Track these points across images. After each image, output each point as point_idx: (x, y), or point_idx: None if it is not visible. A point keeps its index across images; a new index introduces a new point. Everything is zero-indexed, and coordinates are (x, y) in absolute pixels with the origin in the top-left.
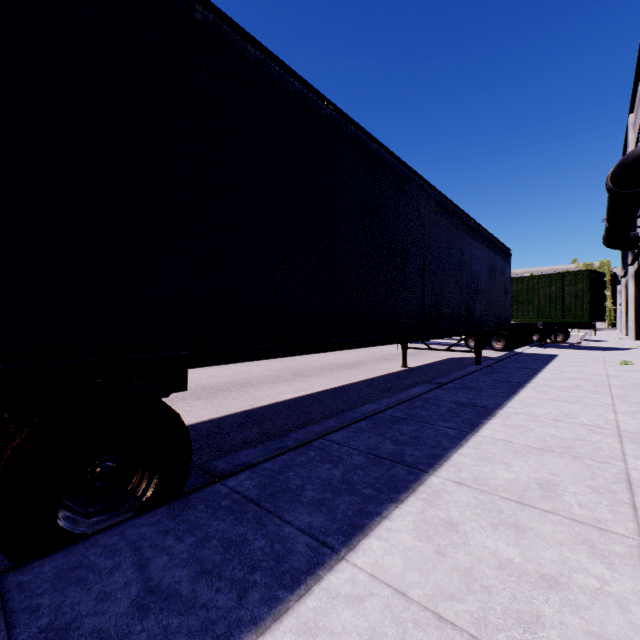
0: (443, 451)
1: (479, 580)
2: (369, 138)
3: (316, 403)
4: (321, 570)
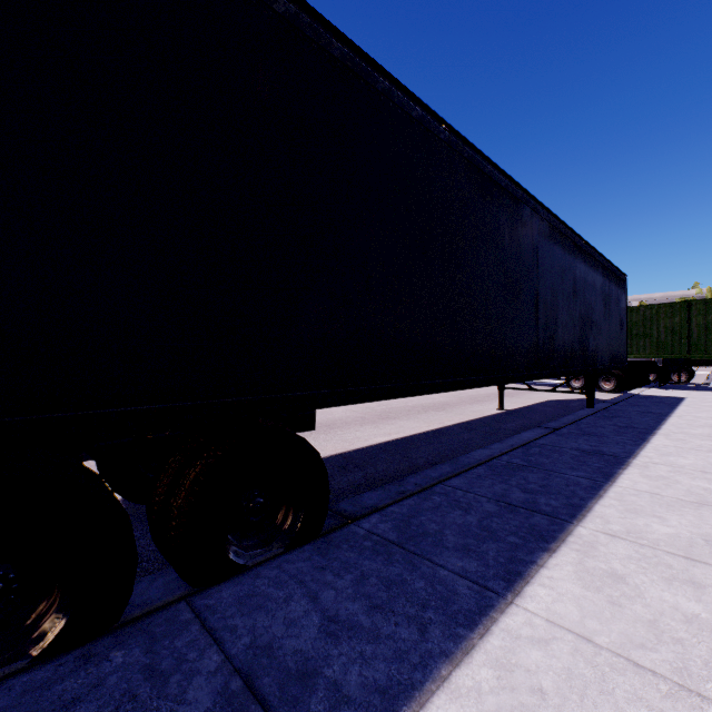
0: (582, 501)
1: (667, 632)
2: (483, 160)
3: (414, 447)
4: (493, 612)
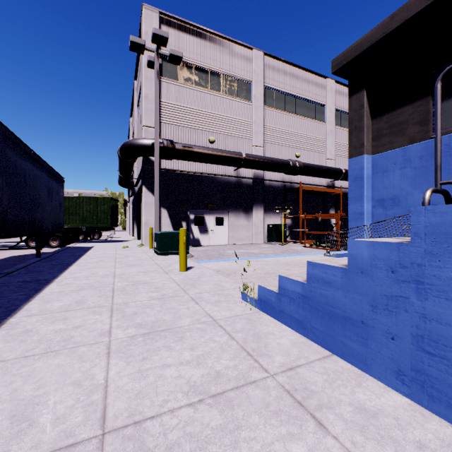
0: (17, 306)
1: (46, 339)
2: None
3: None
4: None
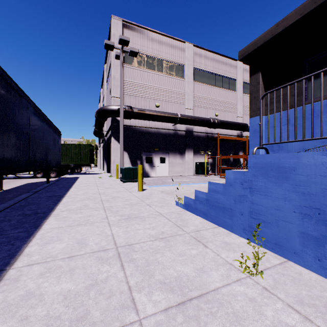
0: (53, 207)
1: (76, 220)
2: (7, 76)
3: None
4: (35, 233)
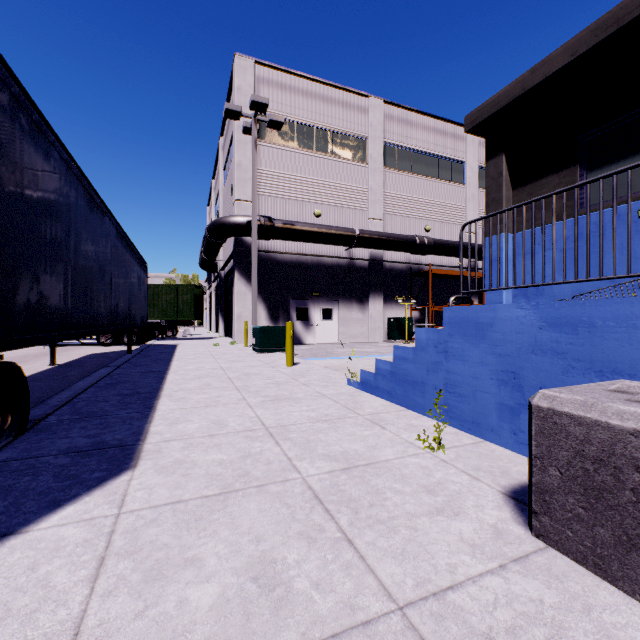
0: (158, 386)
1: (202, 401)
2: (89, 185)
3: None
4: (151, 414)
